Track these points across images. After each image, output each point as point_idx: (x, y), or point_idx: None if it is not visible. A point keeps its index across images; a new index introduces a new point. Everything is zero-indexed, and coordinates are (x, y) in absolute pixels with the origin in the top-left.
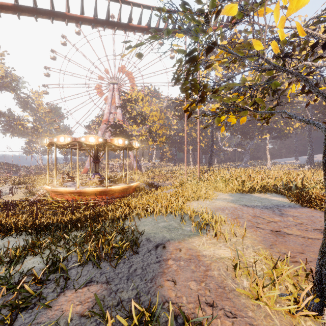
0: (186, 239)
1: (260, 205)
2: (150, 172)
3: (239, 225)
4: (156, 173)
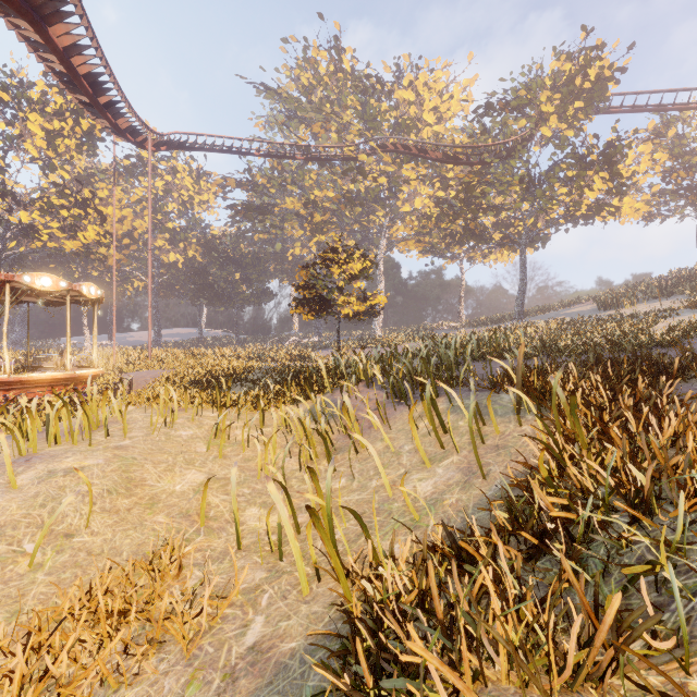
0: None
1: None
2: None
3: None
4: None
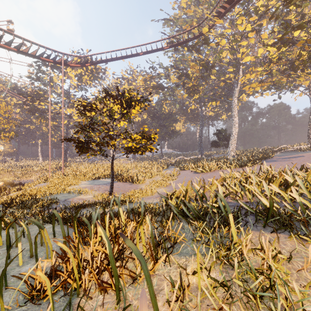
0: (75, 197)
1: (102, 183)
2: None
3: (94, 191)
4: None
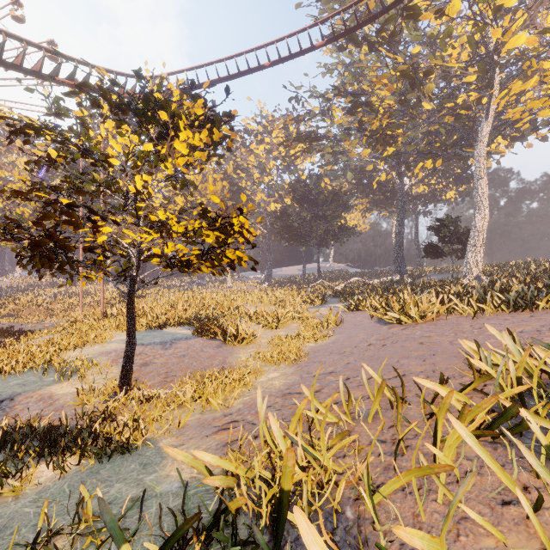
0: (43, 388)
1: (158, 341)
2: (6, 304)
3: (115, 365)
4: (21, 306)
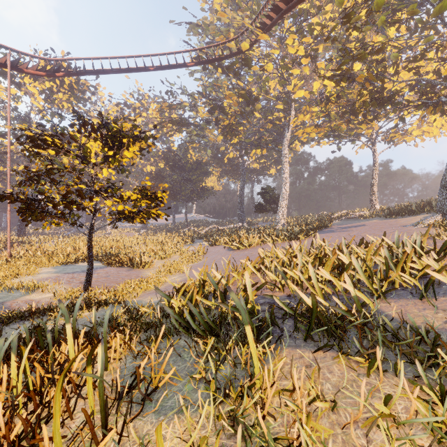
0: (19, 298)
1: (79, 271)
2: None
3: (60, 284)
4: None
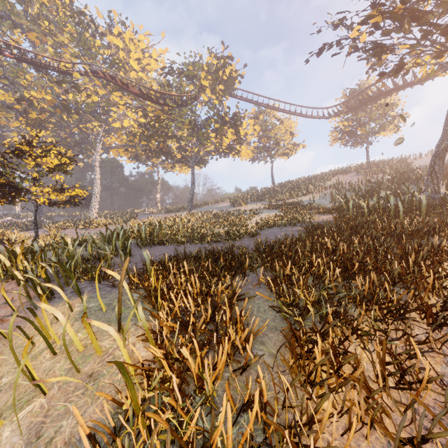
0: None
1: None
2: None
3: None
4: None
